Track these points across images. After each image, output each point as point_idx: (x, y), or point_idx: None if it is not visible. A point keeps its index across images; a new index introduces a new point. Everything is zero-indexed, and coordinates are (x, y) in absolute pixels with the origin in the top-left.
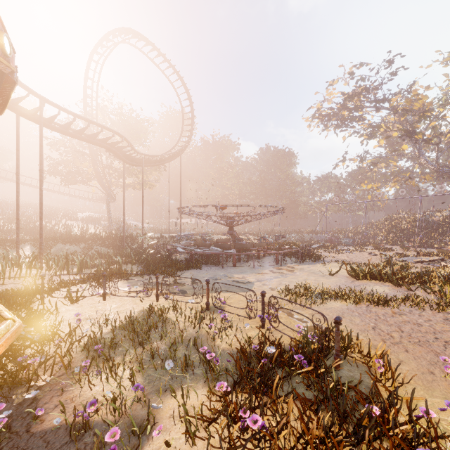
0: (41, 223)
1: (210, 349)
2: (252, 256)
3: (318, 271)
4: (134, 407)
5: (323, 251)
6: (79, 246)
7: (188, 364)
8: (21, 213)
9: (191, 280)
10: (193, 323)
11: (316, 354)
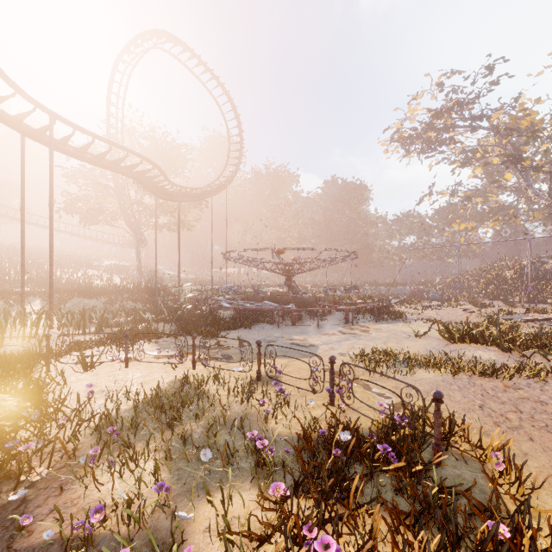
0: (50, 271)
1: (262, 434)
2: (316, 313)
3: (400, 331)
4: (157, 515)
5: (406, 307)
6: (101, 300)
7: (231, 454)
8: (32, 260)
9: (238, 343)
10: (240, 397)
11: (407, 443)
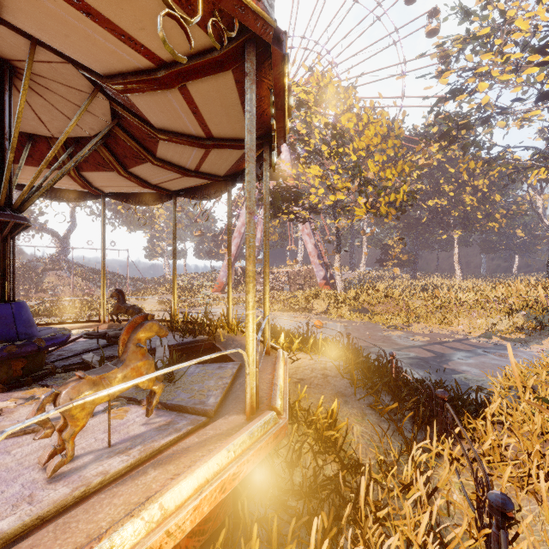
0: None
1: None
2: None
3: None
4: None
5: None
6: None
7: None
8: None
9: None
10: None
11: None
